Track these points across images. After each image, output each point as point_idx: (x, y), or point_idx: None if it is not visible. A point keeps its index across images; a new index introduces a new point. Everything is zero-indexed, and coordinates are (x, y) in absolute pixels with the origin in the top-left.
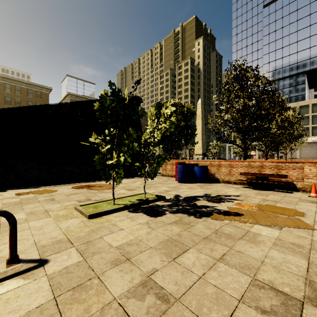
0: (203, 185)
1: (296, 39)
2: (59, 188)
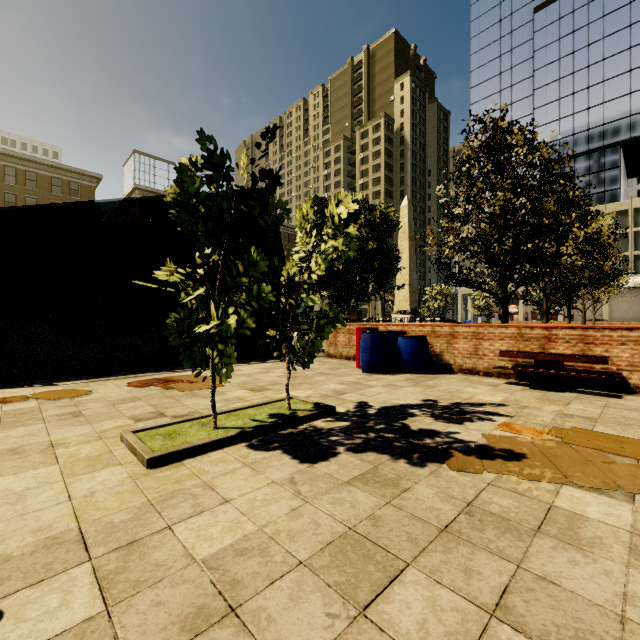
0: (418, 378)
1: (602, 77)
2: (99, 386)
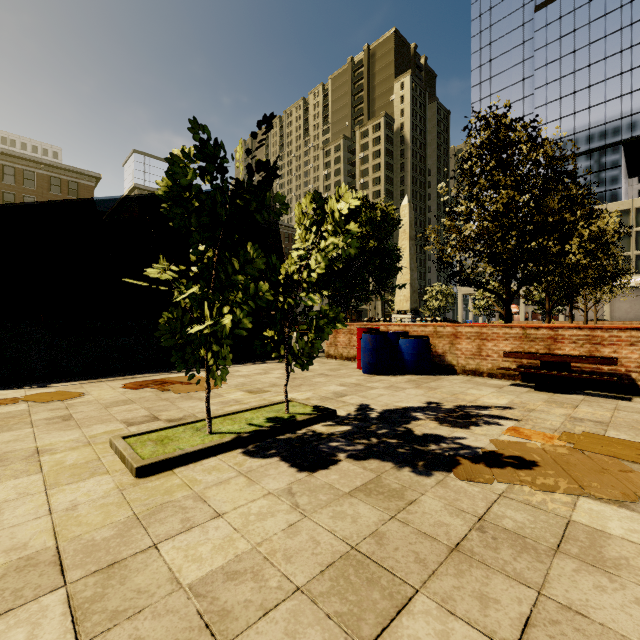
0: (420, 380)
1: (603, 76)
2: (93, 387)
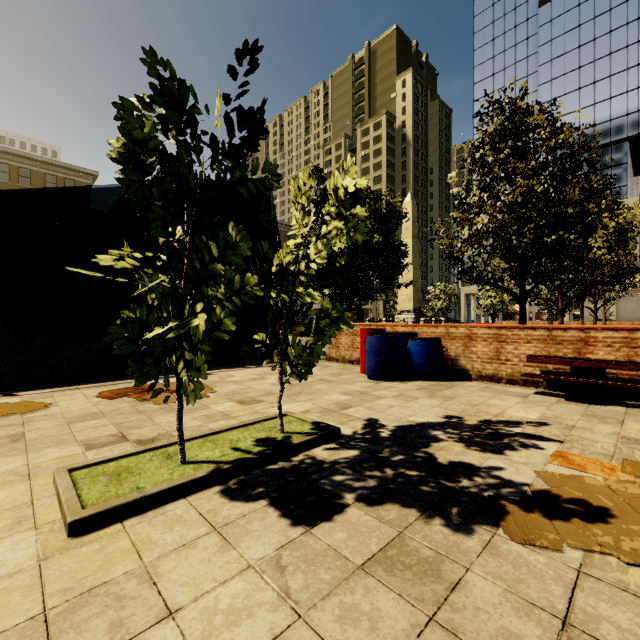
0: (432, 387)
1: (609, 71)
2: (64, 396)
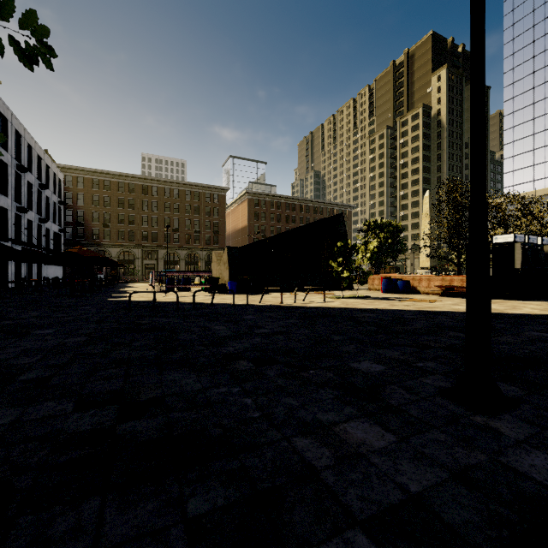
0: (403, 295)
1: None
2: (297, 293)
